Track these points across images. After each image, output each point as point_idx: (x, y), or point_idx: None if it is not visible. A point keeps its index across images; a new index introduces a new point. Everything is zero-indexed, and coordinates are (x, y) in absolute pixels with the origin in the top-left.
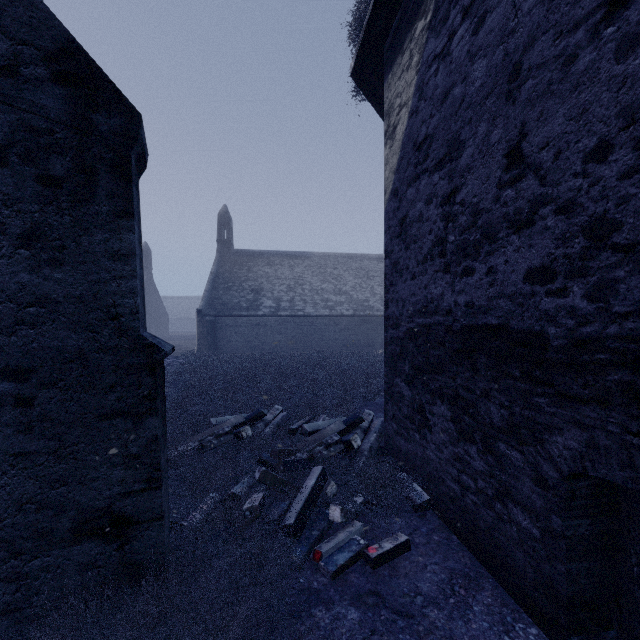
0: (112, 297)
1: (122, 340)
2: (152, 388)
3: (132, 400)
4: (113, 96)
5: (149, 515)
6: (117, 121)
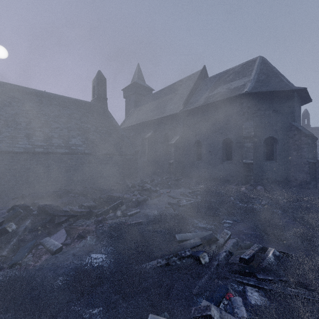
0: (314, 156)
1: (315, 160)
2: (318, 165)
3: (316, 166)
4: (314, 137)
5: (318, 177)
6: (315, 139)
